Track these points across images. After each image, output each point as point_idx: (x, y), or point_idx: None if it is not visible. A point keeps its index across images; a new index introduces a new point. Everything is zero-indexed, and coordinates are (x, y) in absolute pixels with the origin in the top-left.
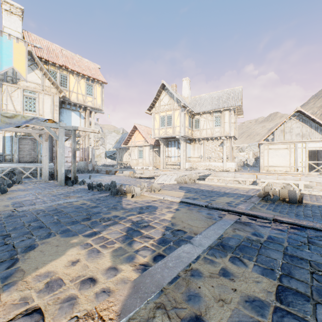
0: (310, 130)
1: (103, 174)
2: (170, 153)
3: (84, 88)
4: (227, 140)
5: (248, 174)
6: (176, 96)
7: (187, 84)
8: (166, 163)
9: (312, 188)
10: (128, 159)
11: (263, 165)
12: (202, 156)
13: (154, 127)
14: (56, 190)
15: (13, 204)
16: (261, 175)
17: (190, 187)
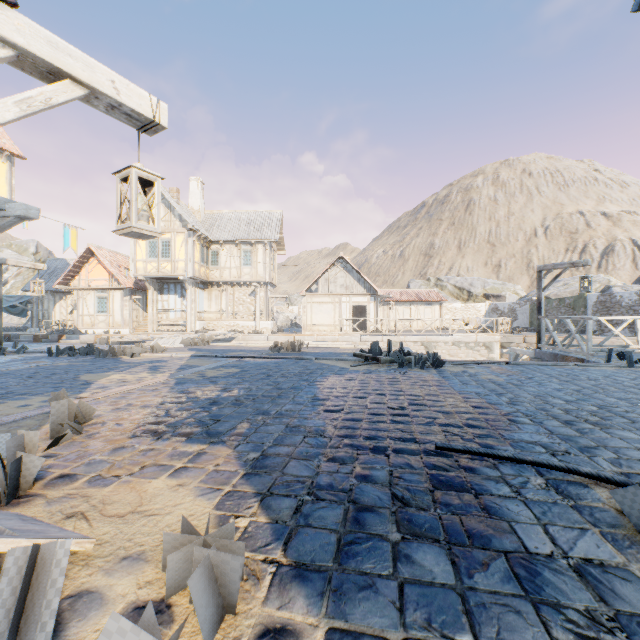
0: (354, 282)
1: (29, 343)
2: (168, 305)
3: None
4: (261, 288)
5: (285, 335)
6: (180, 211)
7: (199, 189)
8: (159, 322)
9: None
10: (66, 315)
11: (307, 324)
12: (224, 310)
13: (136, 257)
14: None
15: None
16: (300, 336)
17: (203, 348)
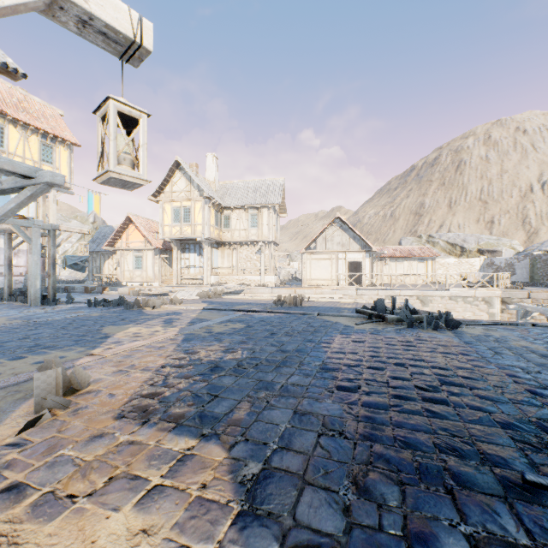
0: (349, 239)
1: (81, 294)
2: (189, 262)
3: (38, 151)
4: (266, 246)
5: (287, 289)
6: (198, 182)
7: (214, 163)
8: (181, 276)
9: None
10: (112, 271)
11: (306, 279)
12: (234, 266)
13: (163, 222)
14: (40, 309)
15: (13, 319)
16: (300, 289)
17: (215, 301)
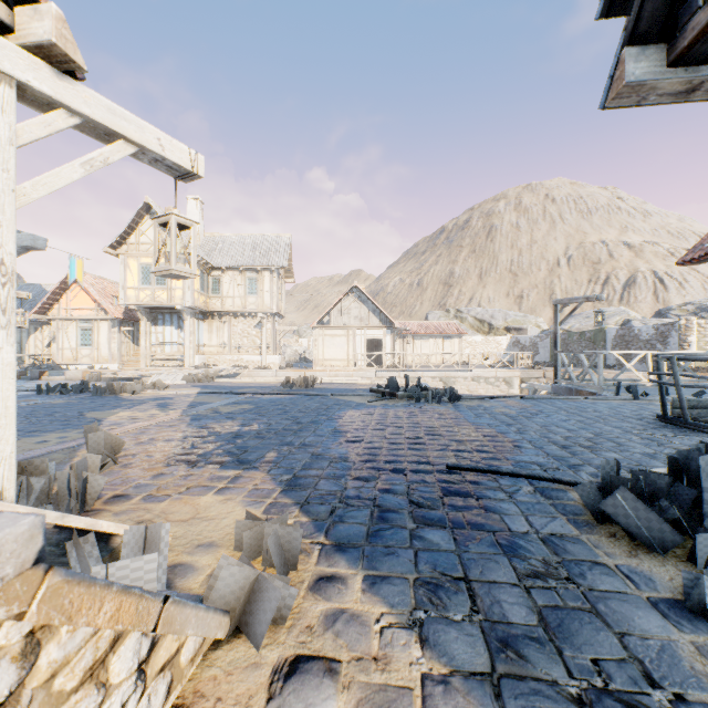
0: (369, 313)
1: None
2: (163, 337)
3: None
4: (268, 319)
5: (295, 371)
6: None
7: (198, 209)
8: (152, 356)
9: None
10: (42, 349)
11: (318, 359)
12: (226, 343)
13: (127, 284)
14: None
15: None
16: (311, 372)
17: (208, 385)
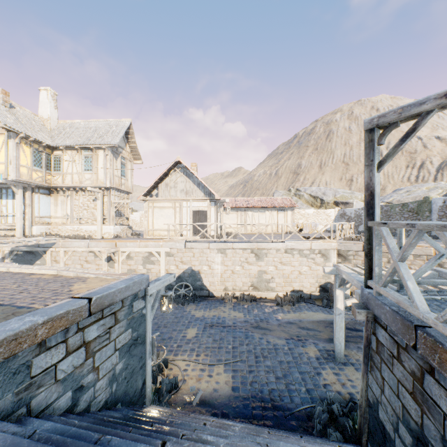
0: (194, 186)
1: None
2: (6, 210)
3: None
4: (104, 193)
5: (107, 241)
6: None
7: (49, 98)
8: None
9: (174, 256)
10: None
11: (148, 229)
12: (69, 215)
13: None
14: None
15: None
16: (122, 242)
17: None
